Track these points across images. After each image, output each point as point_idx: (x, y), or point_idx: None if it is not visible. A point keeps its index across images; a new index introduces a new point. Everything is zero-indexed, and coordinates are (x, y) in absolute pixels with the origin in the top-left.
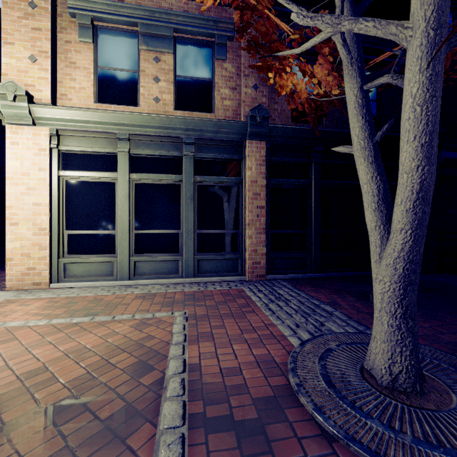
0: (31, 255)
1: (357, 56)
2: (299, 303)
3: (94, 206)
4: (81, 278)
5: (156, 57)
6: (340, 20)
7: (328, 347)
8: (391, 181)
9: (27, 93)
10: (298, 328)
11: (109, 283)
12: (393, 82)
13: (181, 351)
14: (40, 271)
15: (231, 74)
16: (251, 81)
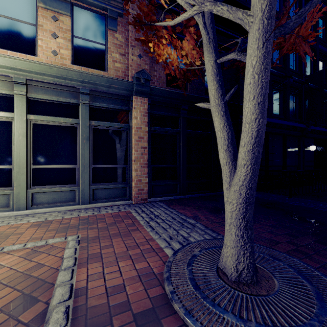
0: None
1: (213, 38)
2: (172, 219)
3: None
4: None
5: (54, 16)
6: (204, 0)
7: (193, 253)
8: None
9: None
10: (171, 240)
11: (4, 214)
12: (238, 58)
13: (70, 276)
14: None
15: (121, 43)
16: (137, 51)
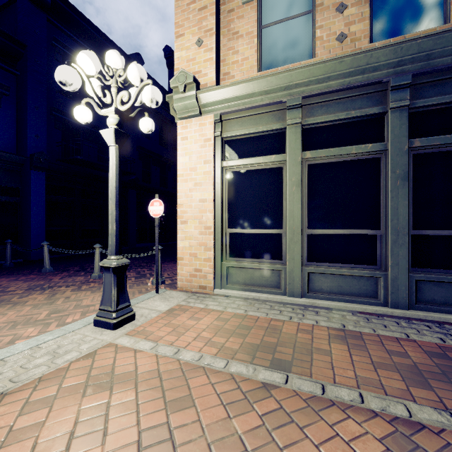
0: (197, 255)
1: None
2: None
3: (257, 199)
4: (243, 287)
5: None
6: None
7: None
8: None
9: (195, 80)
10: None
11: (276, 298)
12: None
13: None
14: (205, 274)
15: None
16: None
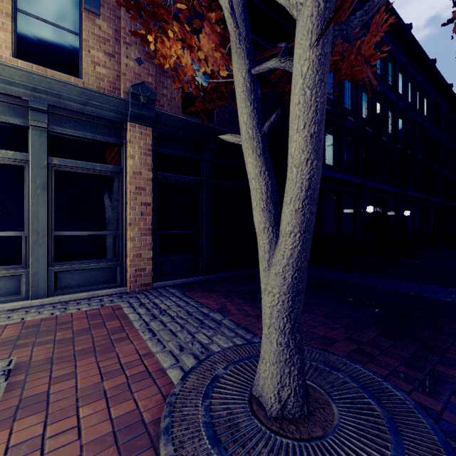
0: None
1: (245, 36)
2: (187, 315)
3: None
4: None
5: None
6: None
7: (214, 374)
8: None
9: None
10: (181, 353)
11: None
12: (281, 66)
13: None
14: None
15: (107, 36)
16: (134, 53)
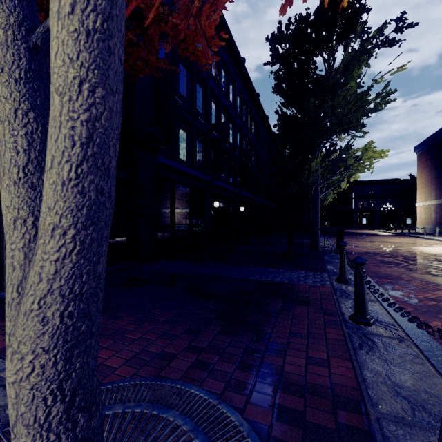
0: None
1: None
2: None
3: None
4: None
5: None
6: None
7: None
8: (119, 172)
9: None
10: None
11: None
12: None
13: None
14: None
15: None
16: None
